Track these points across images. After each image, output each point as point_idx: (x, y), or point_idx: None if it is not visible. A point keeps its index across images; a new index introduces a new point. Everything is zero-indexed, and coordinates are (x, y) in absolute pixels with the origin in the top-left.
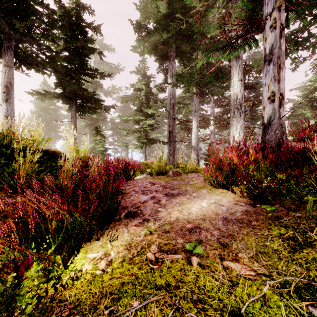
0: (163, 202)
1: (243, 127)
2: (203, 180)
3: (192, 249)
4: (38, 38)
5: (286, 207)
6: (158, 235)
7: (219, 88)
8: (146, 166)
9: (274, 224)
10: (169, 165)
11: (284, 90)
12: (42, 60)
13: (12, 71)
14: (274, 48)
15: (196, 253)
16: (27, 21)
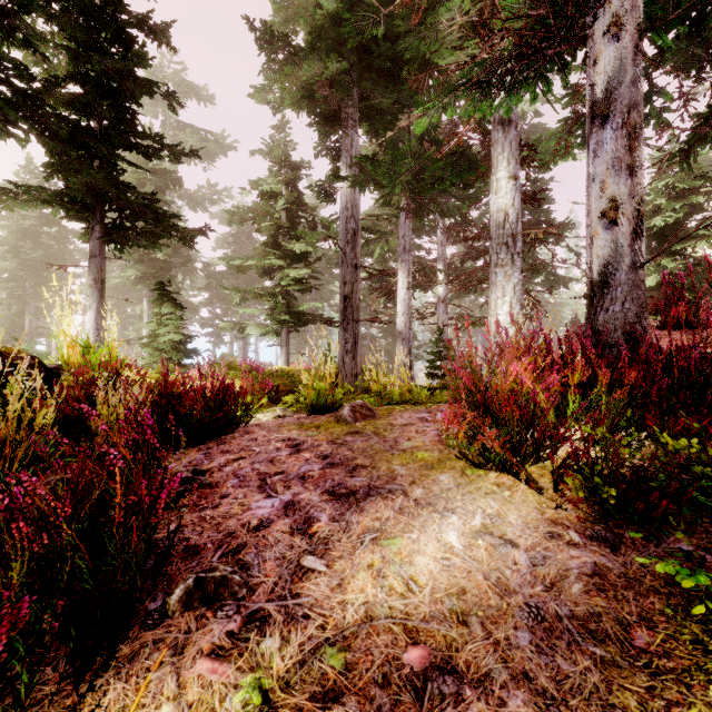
0: (321, 530)
1: (521, 290)
2: (436, 437)
3: None
4: None
5: None
6: None
7: (457, 199)
8: (288, 380)
9: None
10: (343, 377)
11: (642, 195)
12: None
13: None
14: (620, 83)
15: None
16: None
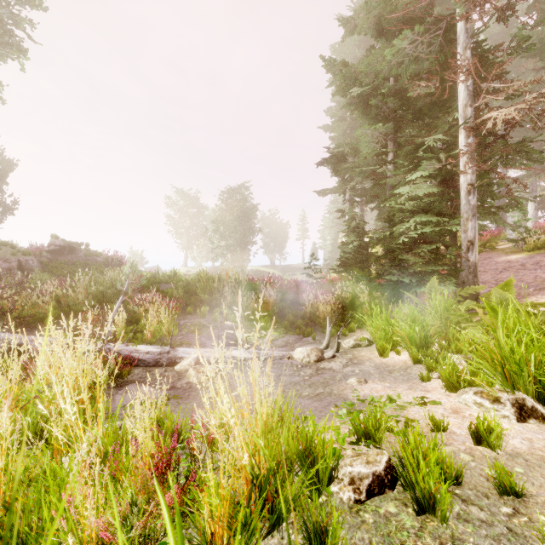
0: None
1: None
2: None
3: None
4: None
5: None
6: None
7: None
8: None
9: None
10: None
11: None
12: None
13: None
14: None
15: None
16: None
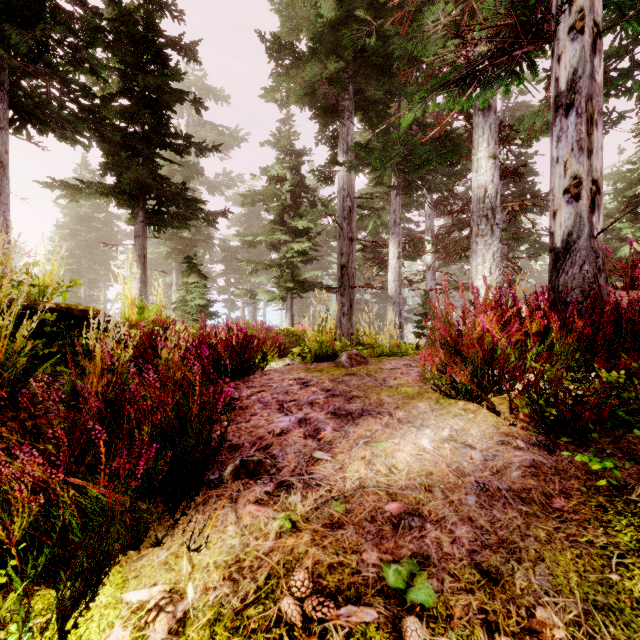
0: (326, 436)
1: (499, 257)
2: (418, 377)
3: (405, 588)
4: (61, 66)
5: (632, 456)
6: (314, 533)
7: (443, 176)
8: (293, 338)
9: (613, 507)
10: (340, 336)
11: (600, 173)
12: (71, 115)
13: (5, 137)
14: (578, 78)
15: (417, 604)
16: (36, 28)
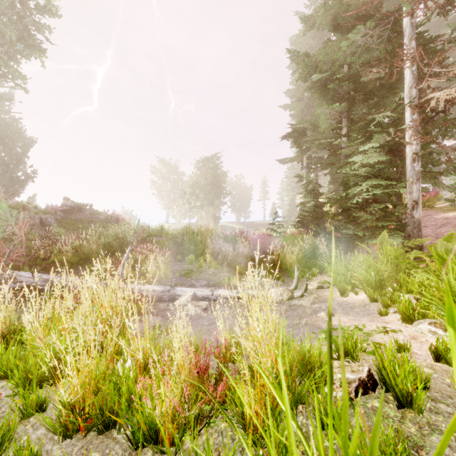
0: None
1: None
2: None
3: None
4: None
5: None
6: None
7: None
8: None
9: None
10: None
11: None
12: None
13: None
14: None
15: None
16: None
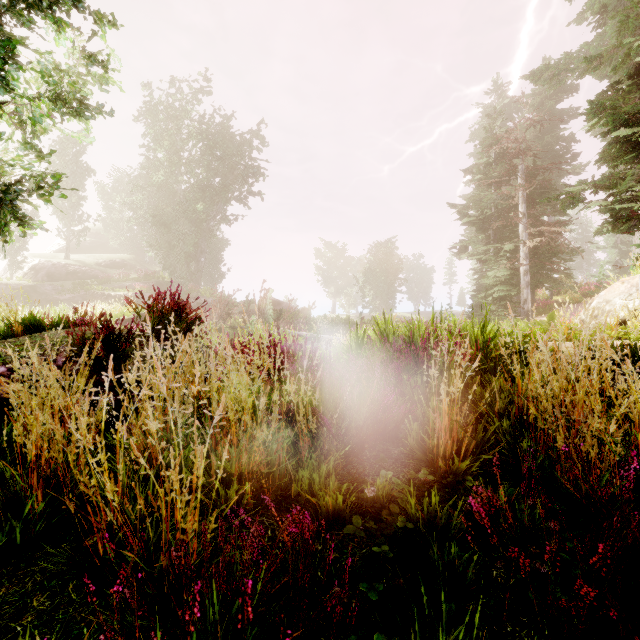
0: None
1: None
2: None
3: None
4: None
5: None
6: None
7: None
8: None
9: None
10: None
11: None
12: None
13: None
14: None
15: None
16: None
